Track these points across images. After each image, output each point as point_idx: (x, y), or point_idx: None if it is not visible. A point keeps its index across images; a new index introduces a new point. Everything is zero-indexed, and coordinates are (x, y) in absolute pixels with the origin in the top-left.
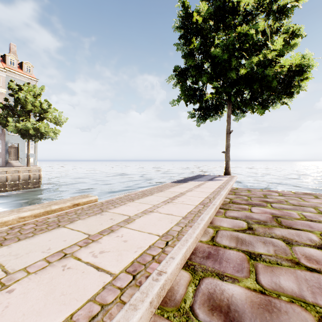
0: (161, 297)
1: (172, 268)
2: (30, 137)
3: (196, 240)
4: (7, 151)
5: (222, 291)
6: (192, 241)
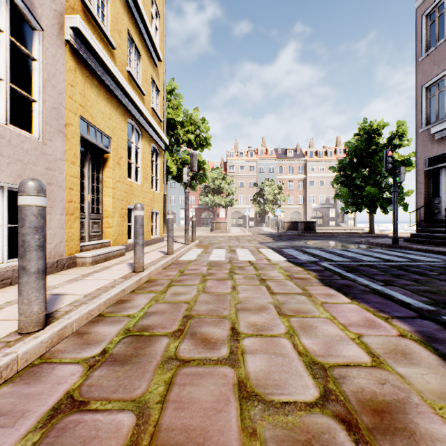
0: None
1: None
2: None
3: None
4: (337, 216)
5: None
6: None
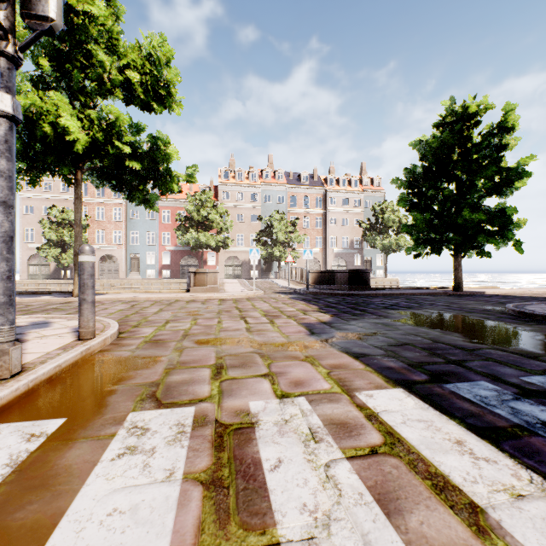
0: (523, 293)
1: (527, 291)
2: (390, 251)
3: (538, 292)
4: (363, 264)
5: (537, 294)
6: (535, 291)
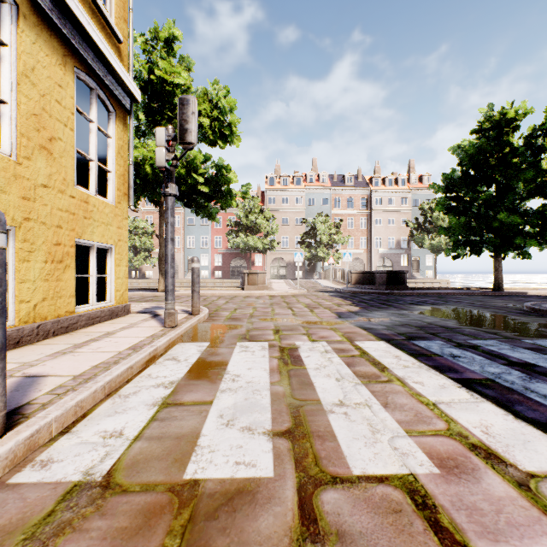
0: None
1: None
2: (439, 251)
3: None
4: (411, 265)
5: None
6: None
